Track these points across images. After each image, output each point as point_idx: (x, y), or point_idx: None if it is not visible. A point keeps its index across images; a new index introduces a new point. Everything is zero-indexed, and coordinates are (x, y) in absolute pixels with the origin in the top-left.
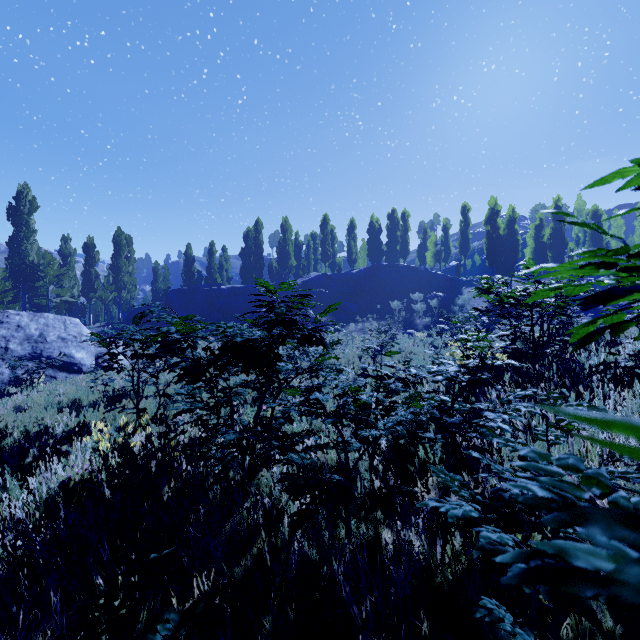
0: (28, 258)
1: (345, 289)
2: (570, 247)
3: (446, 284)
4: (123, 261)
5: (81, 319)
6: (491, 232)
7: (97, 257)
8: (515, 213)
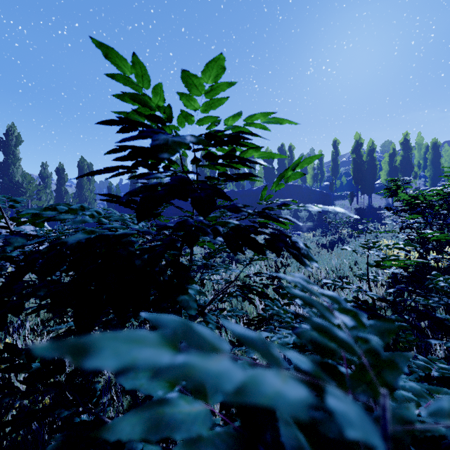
0: (14, 178)
1: (248, 201)
2: (414, 170)
3: (322, 198)
4: (85, 181)
5: (58, 224)
6: (356, 159)
7: (66, 178)
8: (374, 145)
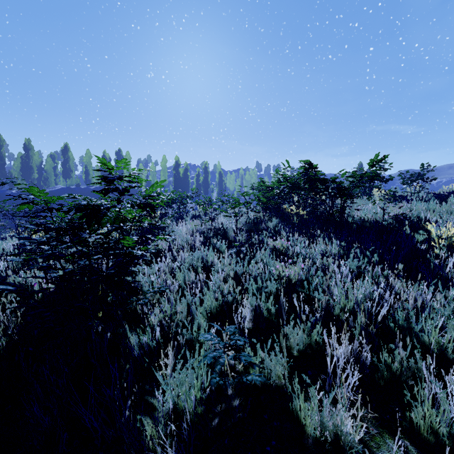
0: None
1: None
2: (212, 187)
3: None
4: None
5: None
6: (176, 174)
7: None
8: (188, 166)
